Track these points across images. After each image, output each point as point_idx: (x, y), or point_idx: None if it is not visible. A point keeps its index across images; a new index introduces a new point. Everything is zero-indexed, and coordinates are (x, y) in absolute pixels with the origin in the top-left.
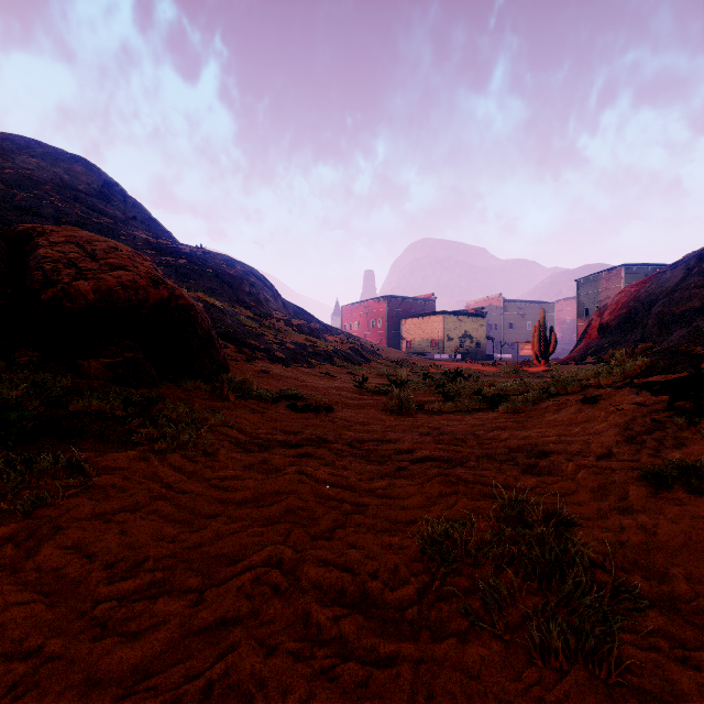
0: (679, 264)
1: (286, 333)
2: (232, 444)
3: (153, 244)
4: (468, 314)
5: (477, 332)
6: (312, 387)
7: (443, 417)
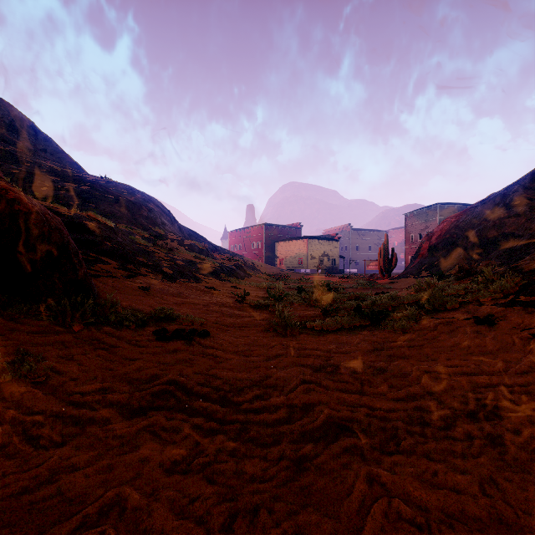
0: (487, 201)
1: (178, 252)
2: (12, 432)
3: (58, 172)
4: (326, 238)
5: (333, 252)
6: (193, 304)
7: (329, 339)
